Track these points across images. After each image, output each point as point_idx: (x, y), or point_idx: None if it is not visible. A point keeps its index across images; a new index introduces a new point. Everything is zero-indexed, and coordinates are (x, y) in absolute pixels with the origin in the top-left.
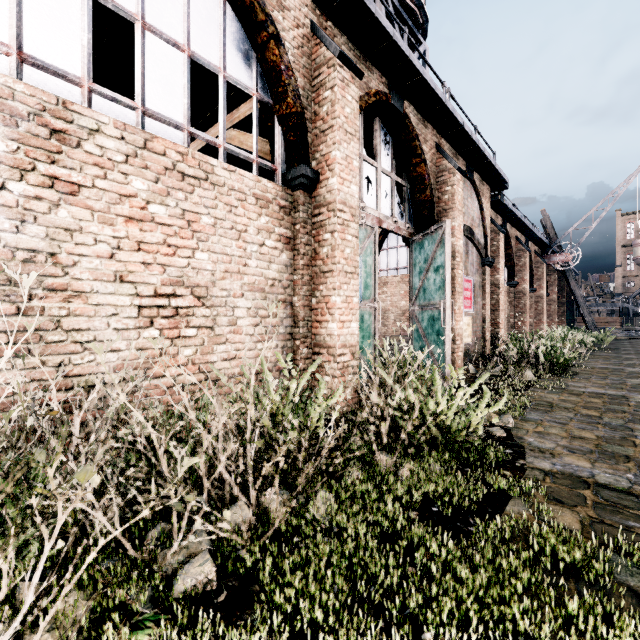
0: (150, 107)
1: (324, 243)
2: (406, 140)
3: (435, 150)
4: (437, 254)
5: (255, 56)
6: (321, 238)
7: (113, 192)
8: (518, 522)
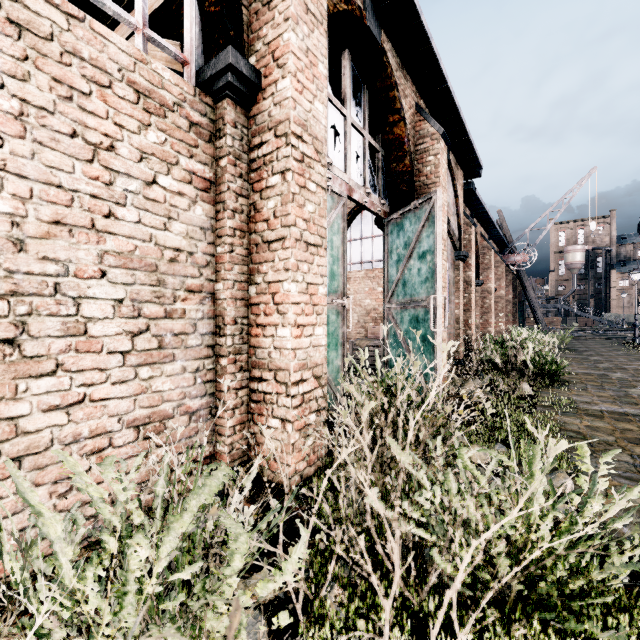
0: None
1: (269, 192)
2: (382, 88)
3: (414, 111)
4: (423, 236)
5: None
6: (264, 184)
7: None
8: None
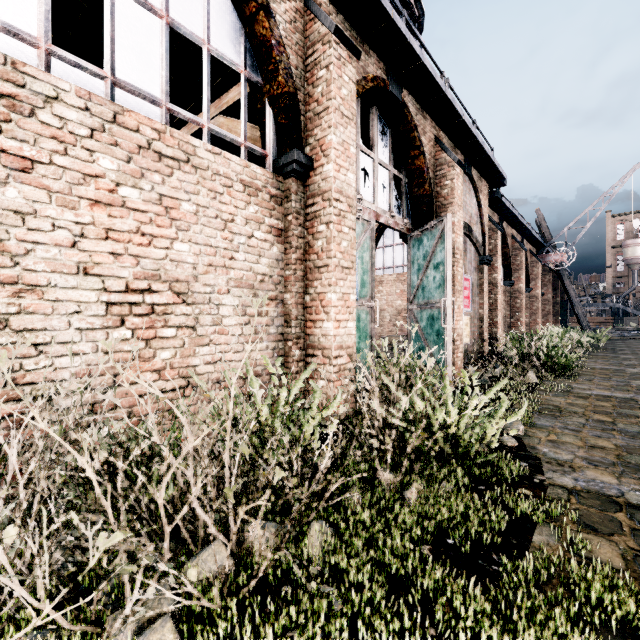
0: (122, 77)
1: (319, 235)
2: (404, 131)
3: (434, 143)
4: (437, 250)
5: (243, 30)
6: (315, 230)
7: (75, 171)
8: (550, 557)
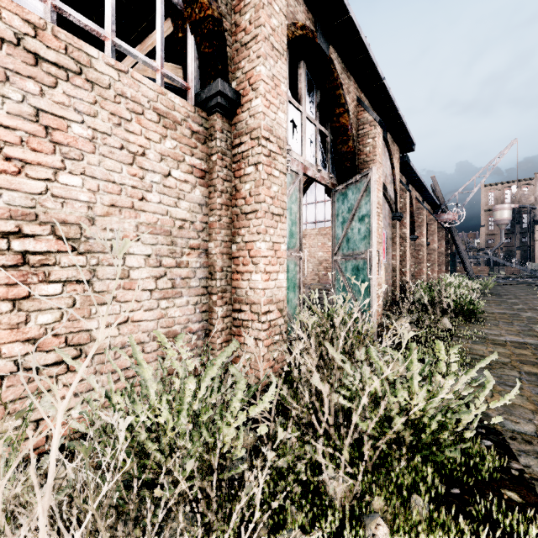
0: None
1: (246, 178)
2: (330, 88)
3: (356, 103)
4: (362, 203)
5: None
6: (243, 172)
7: None
8: None
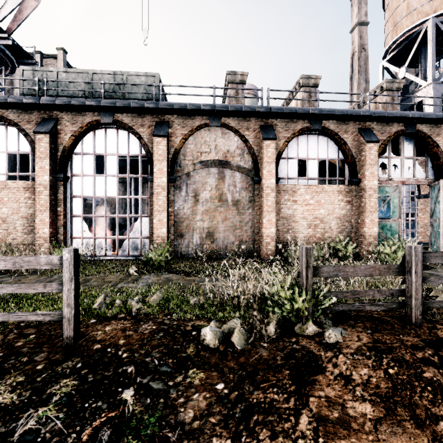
0: (309, 177)
1: (362, 202)
2: (422, 139)
3: None
4: (438, 195)
5: (337, 148)
6: (361, 200)
7: (302, 200)
8: None
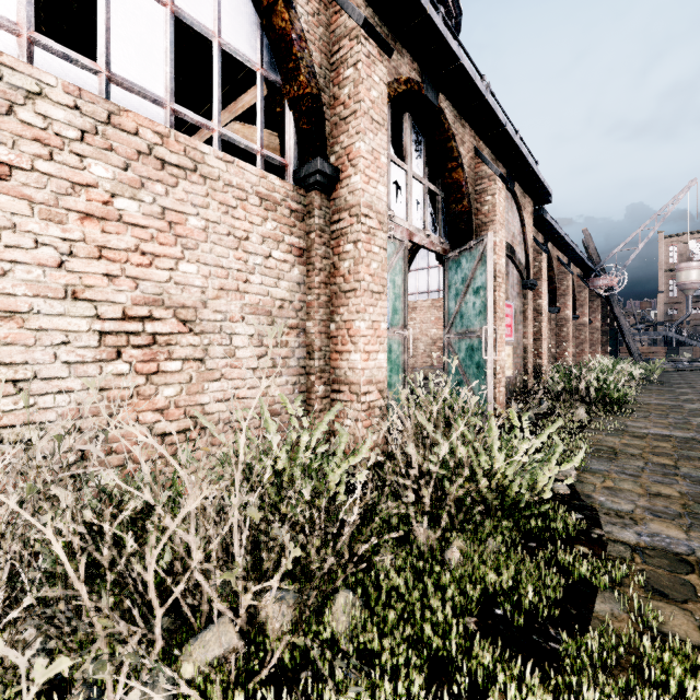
0: (118, 72)
1: (345, 256)
2: (441, 140)
3: (473, 154)
4: (477, 273)
5: (259, 22)
6: (341, 250)
7: (62, 179)
8: (616, 631)
